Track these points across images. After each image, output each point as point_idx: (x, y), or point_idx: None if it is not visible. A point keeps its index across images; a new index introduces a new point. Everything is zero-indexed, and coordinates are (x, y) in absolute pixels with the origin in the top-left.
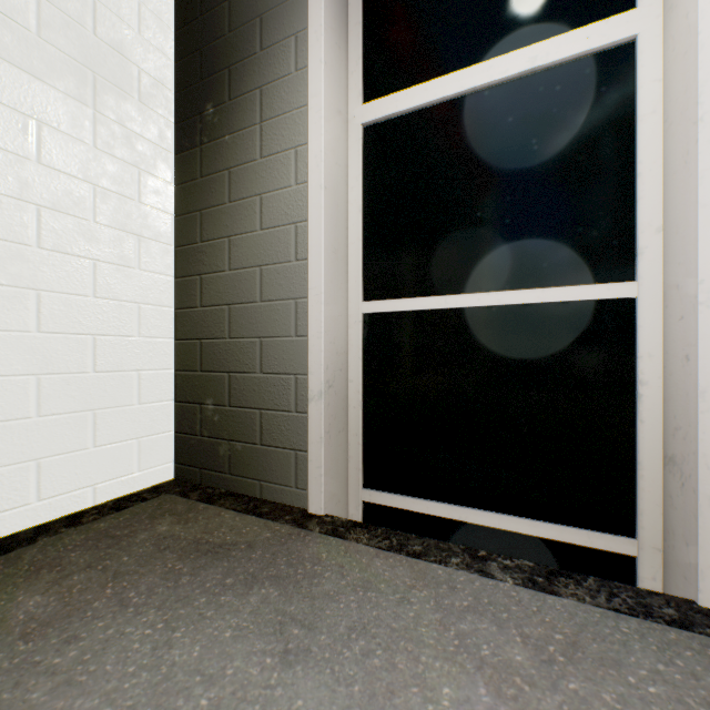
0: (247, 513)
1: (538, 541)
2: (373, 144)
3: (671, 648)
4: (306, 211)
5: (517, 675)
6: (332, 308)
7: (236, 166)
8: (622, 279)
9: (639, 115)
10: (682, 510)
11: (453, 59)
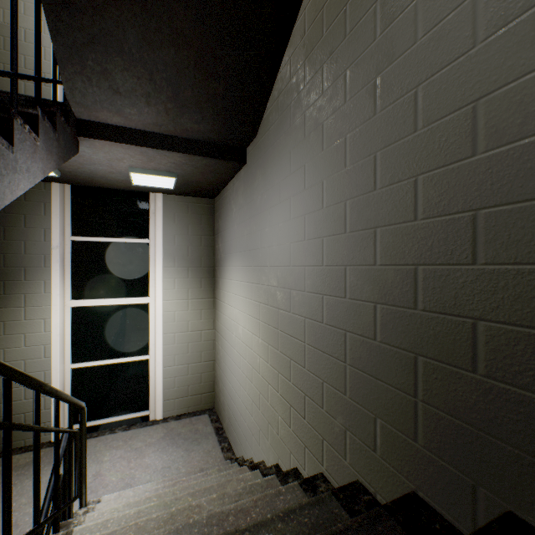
0: (26, 452)
1: (129, 419)
2: (76, 312)
3: (148, 429)
4: (50, 341)
5: (121, 445)
6: (61, 371)
7: (10, 321)
8: (148, 354)
9: (150, 320)
10: (156, 402)
11: (105, 293)
